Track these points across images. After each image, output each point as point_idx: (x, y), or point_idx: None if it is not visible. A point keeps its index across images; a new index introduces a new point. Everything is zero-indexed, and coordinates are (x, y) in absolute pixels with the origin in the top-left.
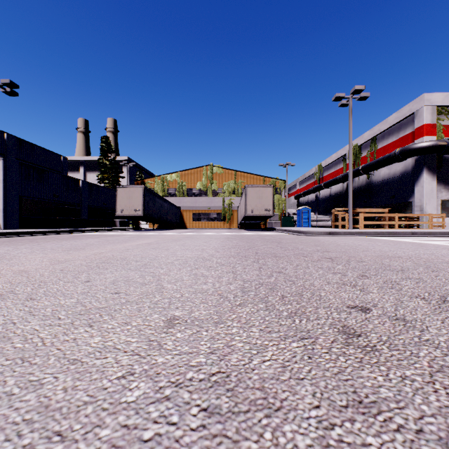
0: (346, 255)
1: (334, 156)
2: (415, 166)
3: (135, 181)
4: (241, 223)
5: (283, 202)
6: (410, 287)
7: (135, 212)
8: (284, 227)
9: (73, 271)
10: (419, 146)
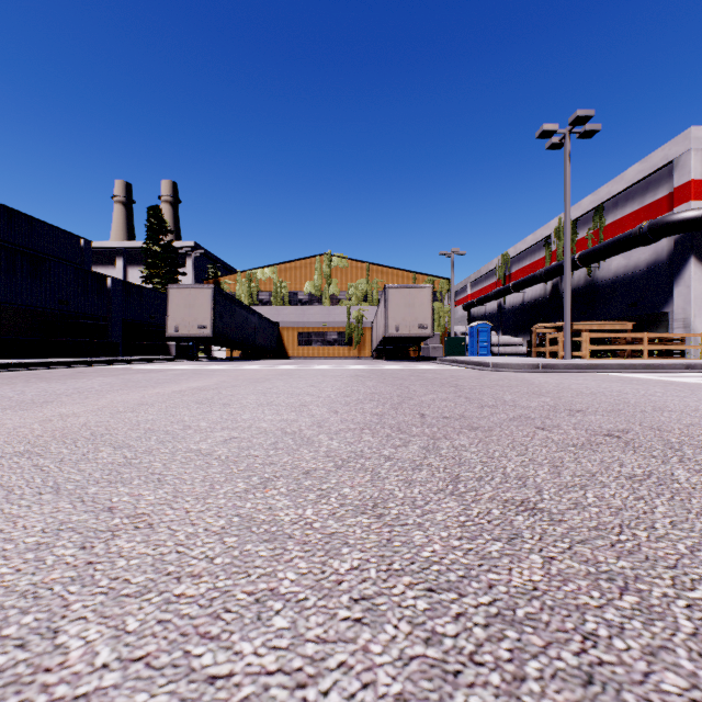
0: (637, 424)
1: (531, 239)
2: (675, 252)
3: (203, 280)
4: (378, 349)
5: (445, 314)
6: None
7: (198, 330)
8: (449, 356)
9: None
10: (684, 216)
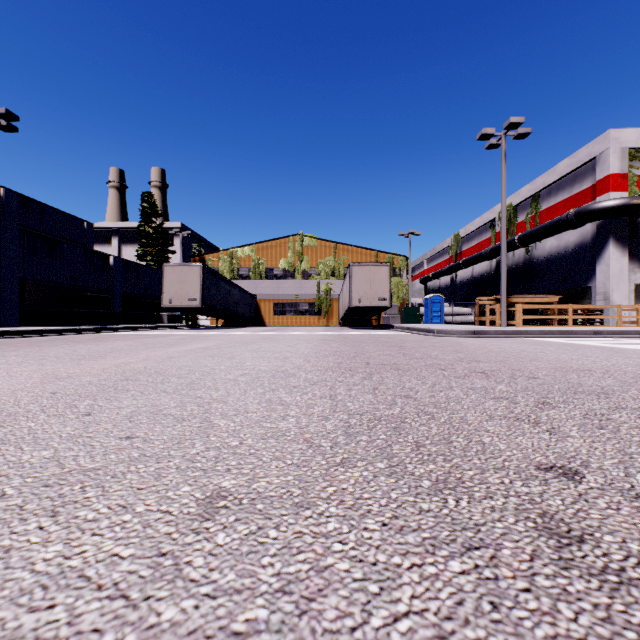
0: (506, 367)
1: (478, 222)
2: (597, 235)
3: (190, 257)
4: (344, 318)
5: (404, 288)
6: (632, 425)
7: (189, 302)
8: (406, 324)
9: (71, 396)
10: (603, 206)
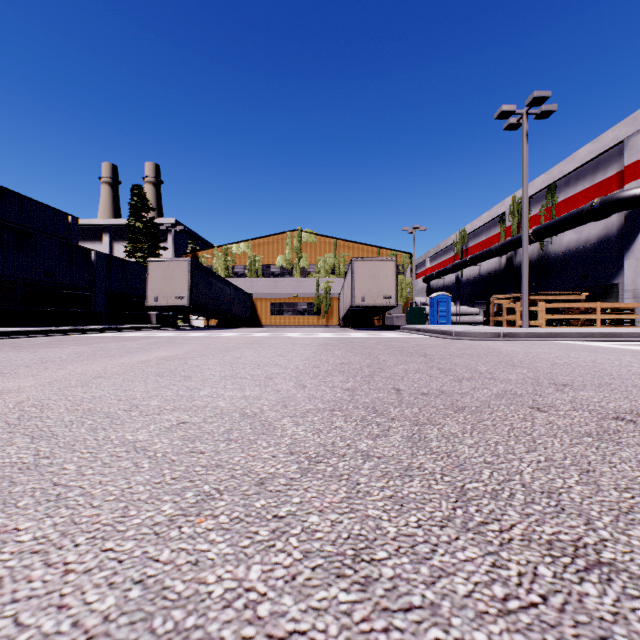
0: None
1: (487, 217)
2: (625, 227)
3: (183, 254)
4: (345, 318)
5: (407, 286)
6: None
7: (176, 300)
8: (411, 324)
9: None
10: (634, 193)
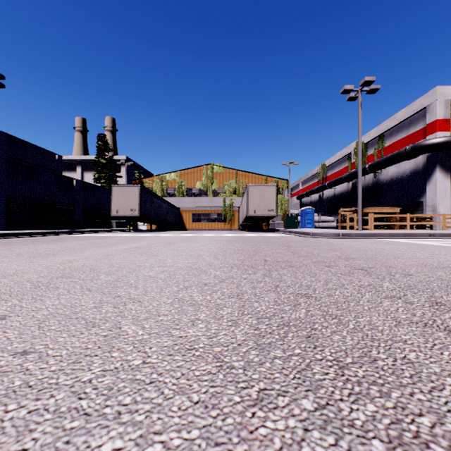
0: (379, 264)
1: (339, 155)
2: (427, 164)
3: (132, 180)
4: (243, 224)
5: (285, 202)
6: None
7: (131, 212)
8: (287, 228)
9: (2, 294)
10: (432, 142)
